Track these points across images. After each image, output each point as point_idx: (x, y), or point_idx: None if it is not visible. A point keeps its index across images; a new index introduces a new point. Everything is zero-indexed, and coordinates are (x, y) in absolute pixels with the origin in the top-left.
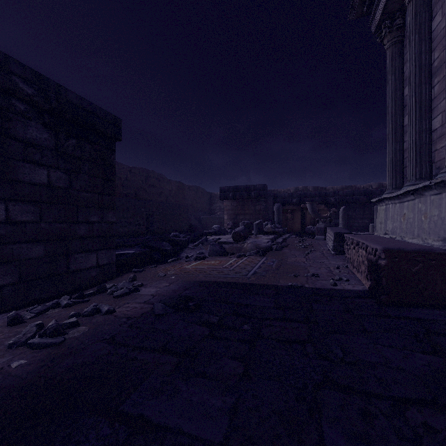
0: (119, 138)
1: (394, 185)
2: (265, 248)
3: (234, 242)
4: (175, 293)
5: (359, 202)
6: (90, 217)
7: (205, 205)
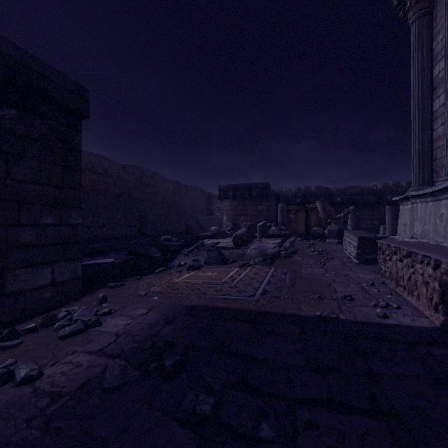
0: (86, 114)
1: (420, 181)
2: (272, 255)
3: (235, 247)
4: (152, 330)
5: (367, 202)
6: (42, 218)
7: (203, 206)
